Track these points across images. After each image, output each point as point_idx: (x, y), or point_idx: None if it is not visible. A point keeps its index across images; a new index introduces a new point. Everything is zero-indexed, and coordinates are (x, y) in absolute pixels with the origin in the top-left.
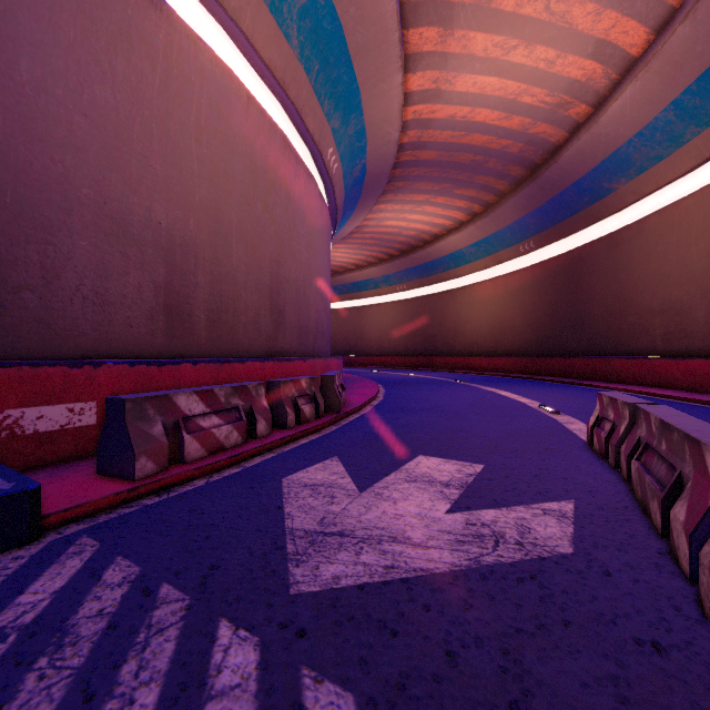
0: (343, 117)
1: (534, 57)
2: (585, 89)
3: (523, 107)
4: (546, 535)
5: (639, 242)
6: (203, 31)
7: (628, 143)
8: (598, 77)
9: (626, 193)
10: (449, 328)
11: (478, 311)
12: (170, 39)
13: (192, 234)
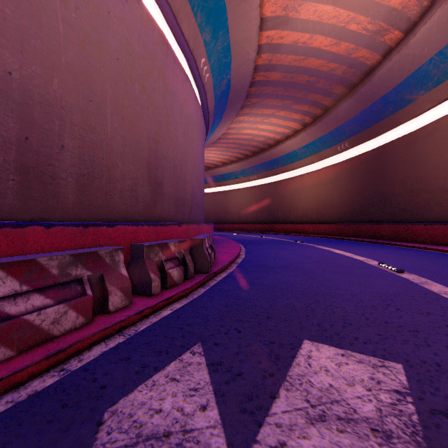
0: (213, 32)
1: None
2: (399, 16)
3: (349, 34)
4: None
5: (434, 138)
6: None
7: (429, 61)
8: (412, 4)
9: (423, 102)
10: (286, 205)
11: (307, 192)
12: None
13: (56, 94)
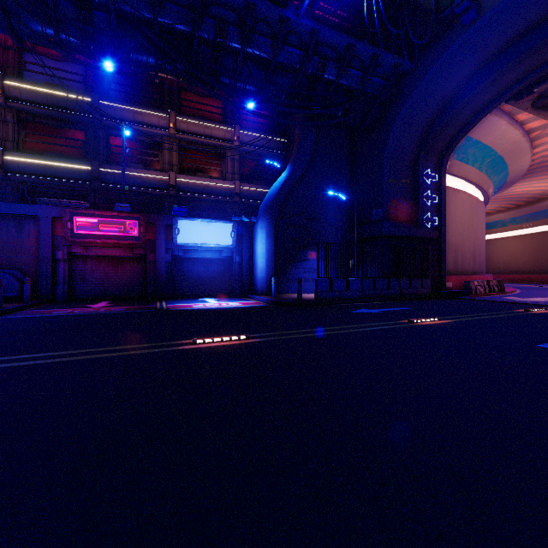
0: (498, 175)
1: None
2: None
3: None
4: None
5: None
6: (457, 184)
7: None
8: None
9: None
10: None
11: None
12: (455, 196)
13: (458, 242)
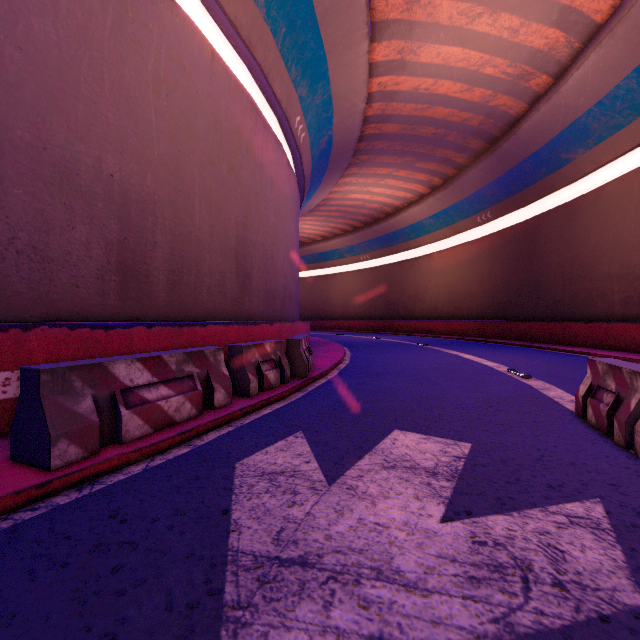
0: (310, 85)
1: (498, 25)
2: (546, 59)
3: (484, 78)
4: (590, 565)
5: (596, 210)
6: None
7: (587, 113)
8: (560, 46)
9: (583, 163)
10: (410, 295)
11: (437, 278)
12: None
13: (150, 190)
